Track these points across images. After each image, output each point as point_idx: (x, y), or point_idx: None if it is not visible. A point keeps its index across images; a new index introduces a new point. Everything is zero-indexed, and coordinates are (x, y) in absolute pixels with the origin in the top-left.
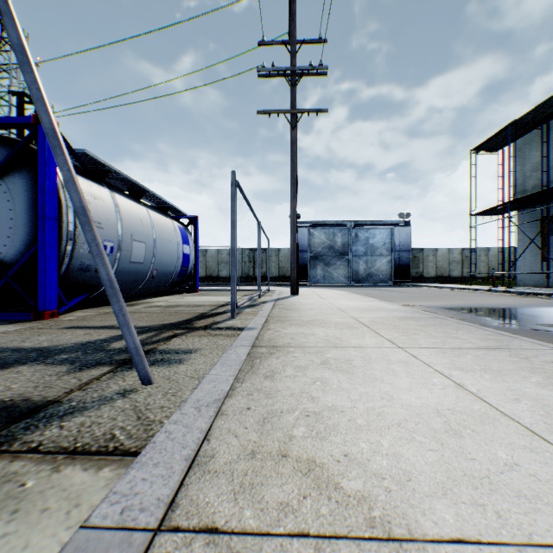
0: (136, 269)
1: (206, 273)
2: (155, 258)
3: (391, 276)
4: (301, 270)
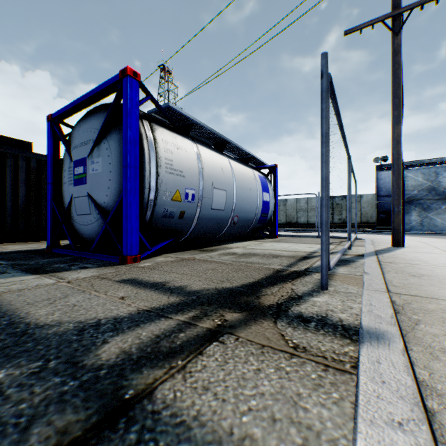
0: (217, 215)
1: (286, 220)
2: (235, 205)
3: None
4: (389, 216)
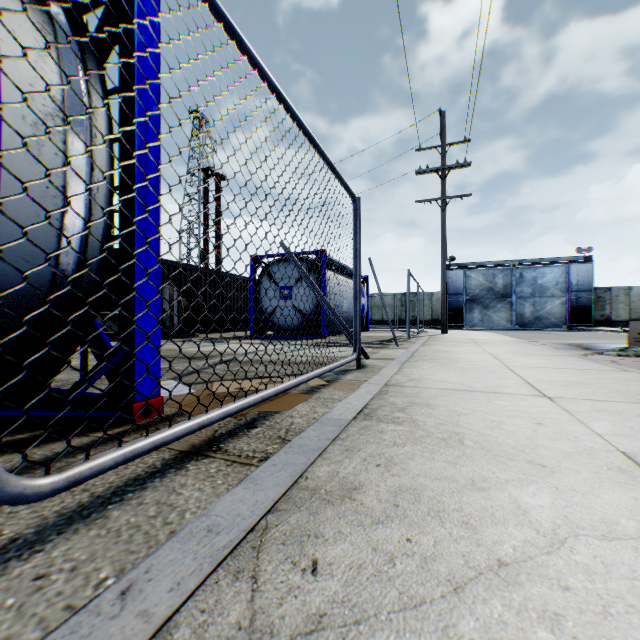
0: (343, 315)
1: None
2: (350, 309)
3: (566, 320)
4: (456, 314)
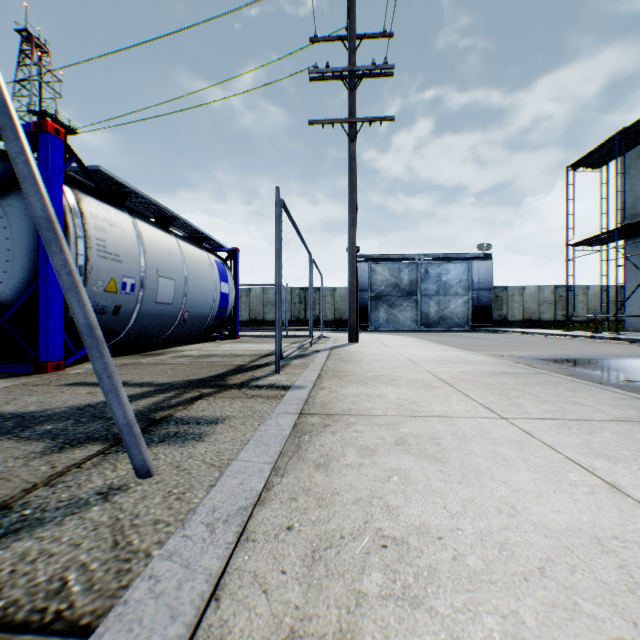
0: (163, 311)
1: (250, 316)
2: (186, 298)
3: (469, 320)
4: (361, 313)
